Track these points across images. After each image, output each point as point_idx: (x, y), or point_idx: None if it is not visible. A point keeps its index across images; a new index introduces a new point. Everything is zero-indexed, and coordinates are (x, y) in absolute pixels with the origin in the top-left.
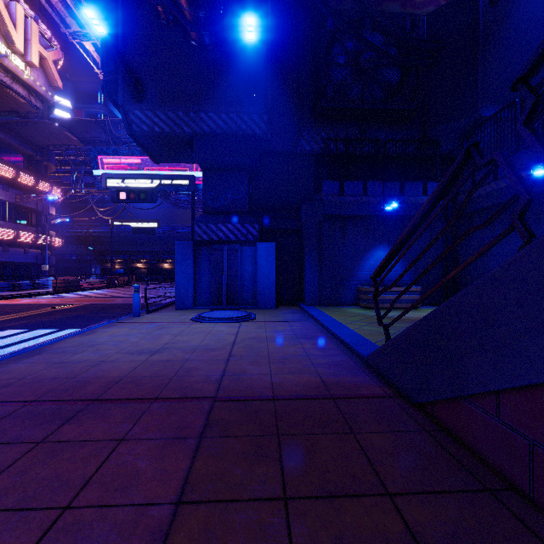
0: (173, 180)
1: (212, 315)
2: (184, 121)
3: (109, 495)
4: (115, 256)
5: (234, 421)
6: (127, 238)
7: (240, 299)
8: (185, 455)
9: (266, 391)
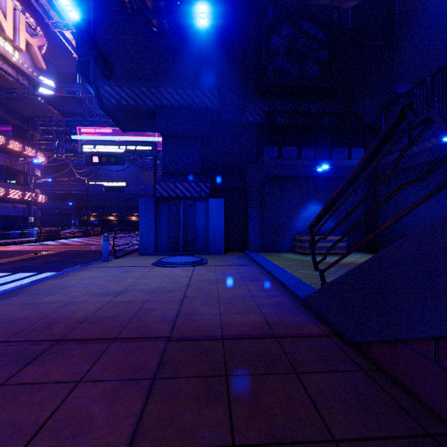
0: (138, 146)
1: (170, 260)
2: (146, 96)
3: (59, 444)
4: (91, 210)
5: (185, 361)
6: (101, 195)
7: (194, 246)
8: (138, 397)
9: (216, 331)
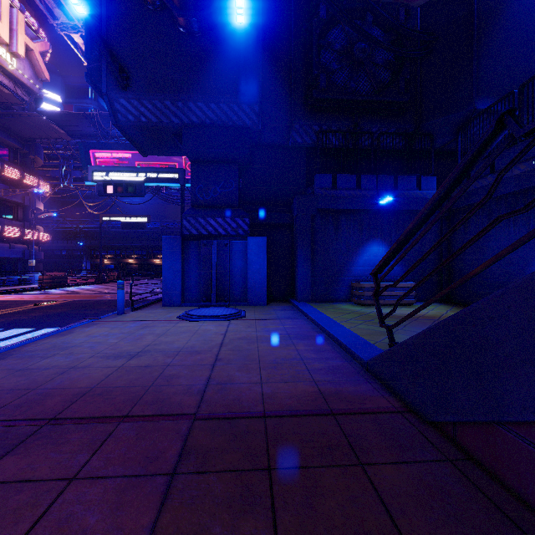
0: (162, 174)
1: (200, 313)
2: (171, 111)
3: None
4: (105, 251)
5: (216, 448)
6: (118, 233)
7: (230, 296)
8: (151, 502)
9: (256, 405)
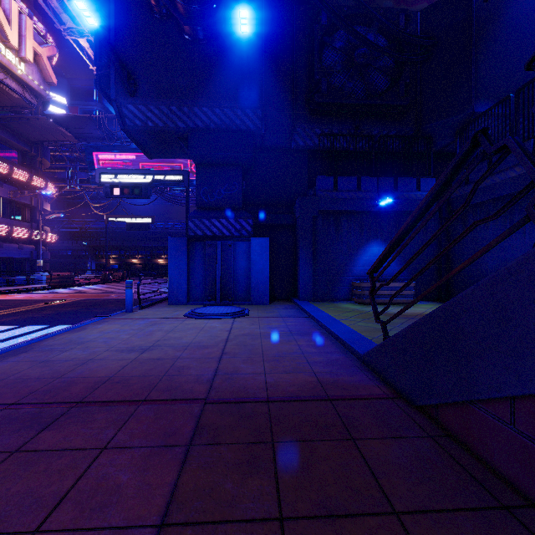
0: (167, 176)
1: (206, 311)
2: (177, 116)
3: (84, 515)
4: (110, 251)
5: (225, 426)
6: (123, 234)
7: (233, 295)
8: (172, 466)
9: (260, 392)
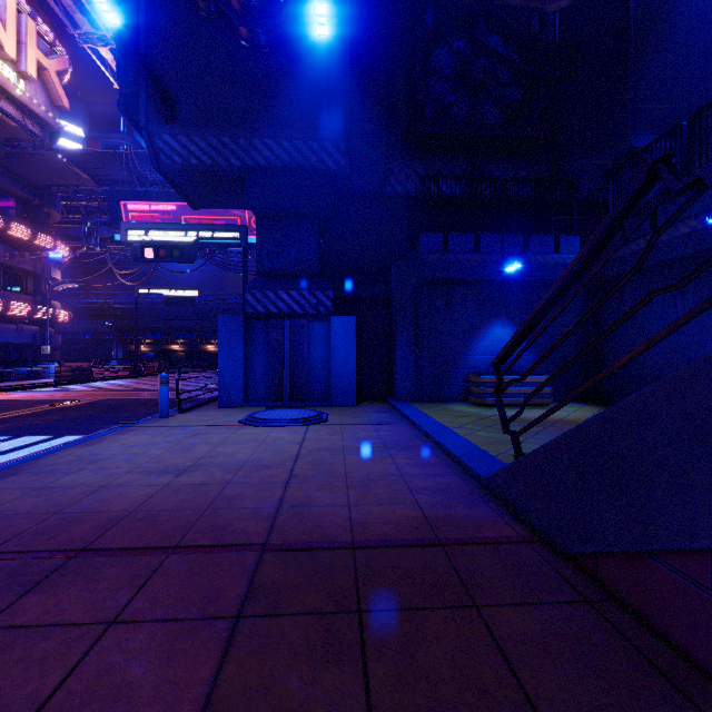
0: (218, 232)
1: (269, 416)
2: (230, 151)
3: None
4: (142, 335)
5: (291, 586)
6: (159, 311)
7: (307, 393)
8: (211, 651)
9: (342, 533)
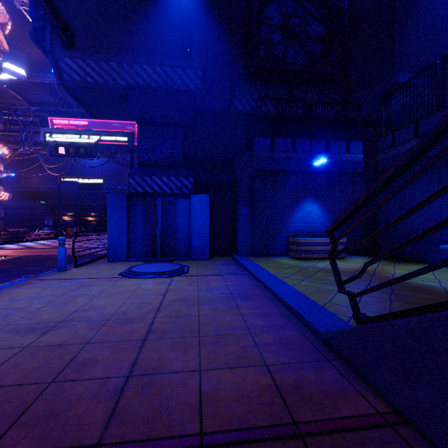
0: (112, 136)
1: (143, 269)
2: (117, 73)
3: None
4: (66, 209)
5: None
6: (78, 194)
7: (174, 251)
8: None
9: (190, 419)
